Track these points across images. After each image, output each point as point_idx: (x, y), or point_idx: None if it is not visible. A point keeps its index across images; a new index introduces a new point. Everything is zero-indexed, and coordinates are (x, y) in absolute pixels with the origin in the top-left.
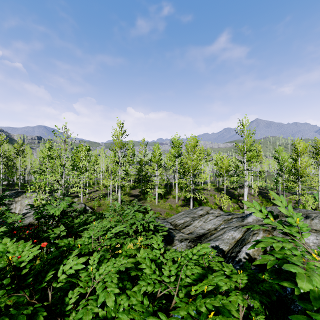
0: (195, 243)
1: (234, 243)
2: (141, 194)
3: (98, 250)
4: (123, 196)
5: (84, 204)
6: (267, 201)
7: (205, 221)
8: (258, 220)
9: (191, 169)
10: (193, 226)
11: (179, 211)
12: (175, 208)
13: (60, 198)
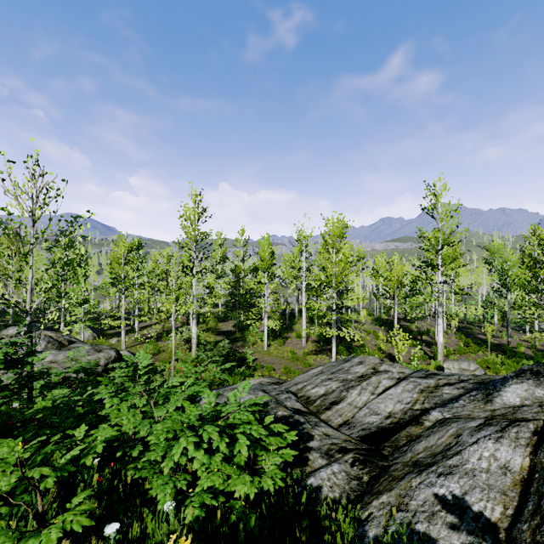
0: (372, 468)
1: (518, 492)
2: (237, 330)
3: None
4: (204, 334)
5: (115, 350)
6: (475, 343)
7: (375, 392)
8: (538, 401)
9: (334, 280)
10: (349, 405)
11: (310, 364)
12: (301, 358)
13: None
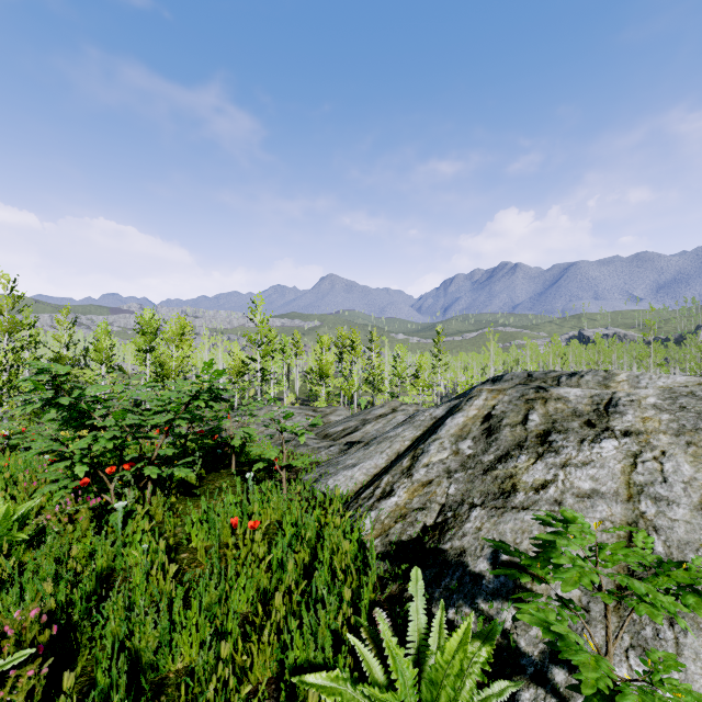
0: None
1: None
2: None
3: None
4: None
5: None
6: None
7: None
8: None
9: (173, 372)
10: None
11: None
12: None
13: None
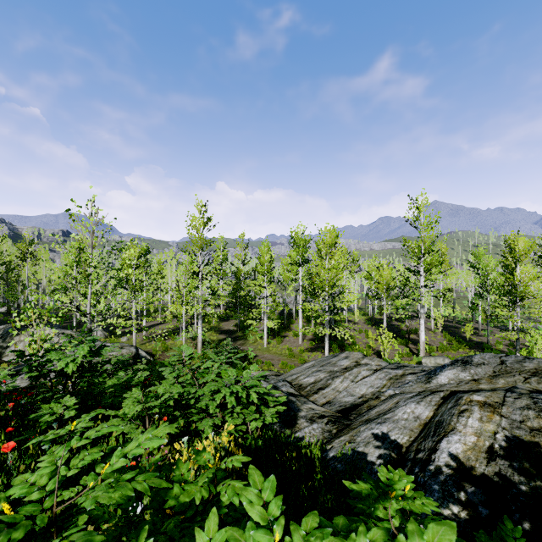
0: (340, 425)
1: (420, 429)
2: (239, 329)
3: (79, 512)
4: (207, 333)
5: (134, 347)
6: (458, 341)
7: (355, 380)
8: (459, 381)
9: (327, 285)
10: (333, 390)
11: (305, 360)
12: (297, 354)
13: (76, 339)
